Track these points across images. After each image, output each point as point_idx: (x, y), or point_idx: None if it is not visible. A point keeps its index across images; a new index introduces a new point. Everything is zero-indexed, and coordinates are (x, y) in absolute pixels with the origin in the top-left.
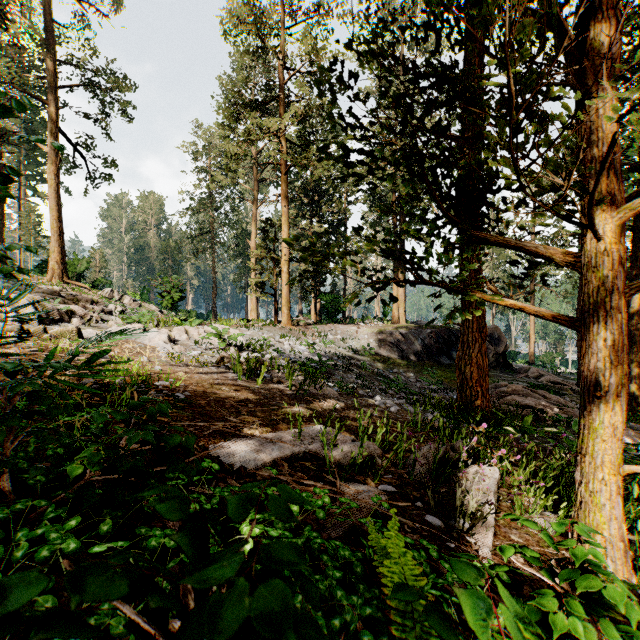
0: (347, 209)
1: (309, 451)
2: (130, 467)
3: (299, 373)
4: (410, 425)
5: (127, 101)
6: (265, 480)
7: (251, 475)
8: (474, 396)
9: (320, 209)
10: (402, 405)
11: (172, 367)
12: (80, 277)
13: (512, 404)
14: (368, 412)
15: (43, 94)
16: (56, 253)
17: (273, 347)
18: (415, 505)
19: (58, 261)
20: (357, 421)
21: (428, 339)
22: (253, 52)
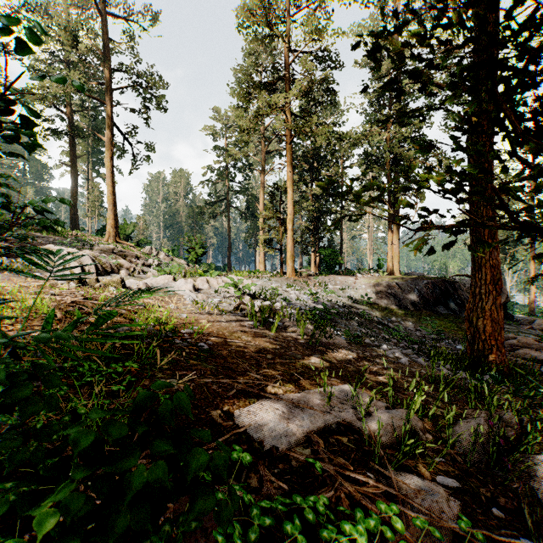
0: (343, 172)
1: (342, 421)
2: (135, 496)
3: (307, 321)
4: (428, 381)
5: (162, 95)
6: (302, 467)
7: (284, 457)
8: (488, 350)
9: (319, 174)
10: (409, 355)
11: (196, 314)
12: (128, 238)
13: (525, 358)
14: (413, 381)
15: (103, 98)
16: (111, 219)
17: (281, 296)
18: (494, 514)
19: (112, 226)
20: (375, 376)
21: (424, 290)
22: (262, 40)
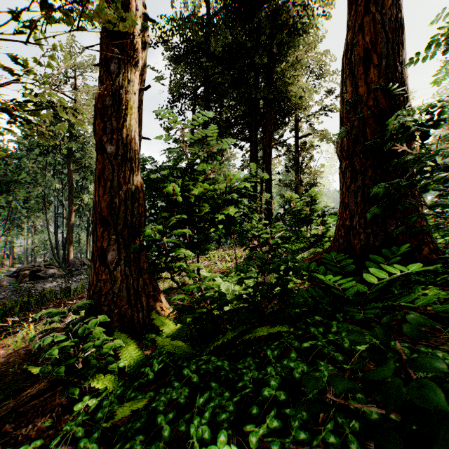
0: None
1: None
2: None
3: None
4: None
5: None
6: None
7: None
8: None
9: None
10: None
11: None
12: None
13: None
14: None
15: None
16: None
17: None
18: None
19: None
20: None
21: None
22: None
